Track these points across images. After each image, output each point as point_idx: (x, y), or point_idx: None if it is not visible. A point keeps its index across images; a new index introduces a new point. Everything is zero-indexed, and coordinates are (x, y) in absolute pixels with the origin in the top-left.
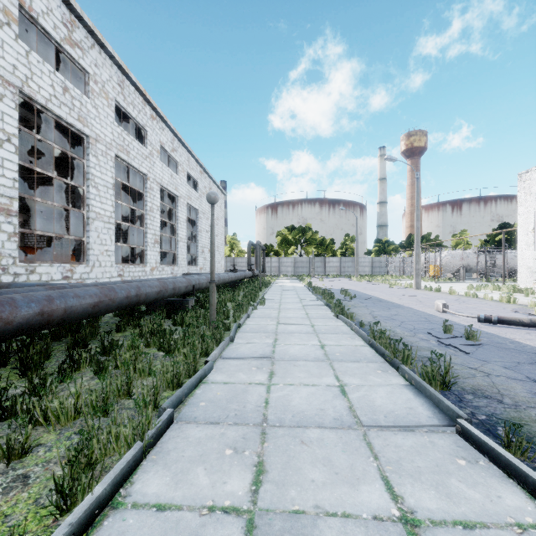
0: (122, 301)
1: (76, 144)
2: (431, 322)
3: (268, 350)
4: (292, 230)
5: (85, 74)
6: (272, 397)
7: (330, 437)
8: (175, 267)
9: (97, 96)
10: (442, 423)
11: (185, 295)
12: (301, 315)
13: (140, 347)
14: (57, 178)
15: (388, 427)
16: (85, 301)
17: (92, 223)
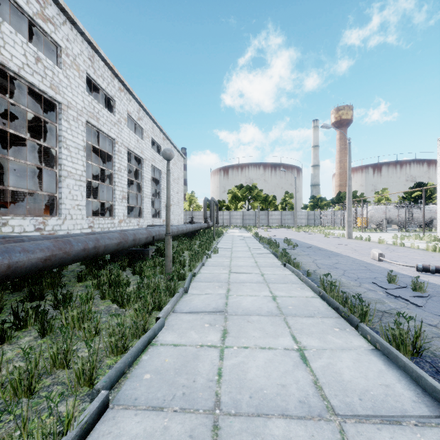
0: (79, 254)
1: (50, 110)
2: (372, 270)
3: (221, 303)
4: (241, 188)
5: (58, 47)
6: (226, 366)
7: (299, 435)
8: (141, 219)
9: (69, 68)
10: (434, 412)
11: (146, 245)
12: (251, 263)
13: (96, 298)
14: (30, 140)
15: (367, 417)
16: (35, 255)
17: (64, 180)
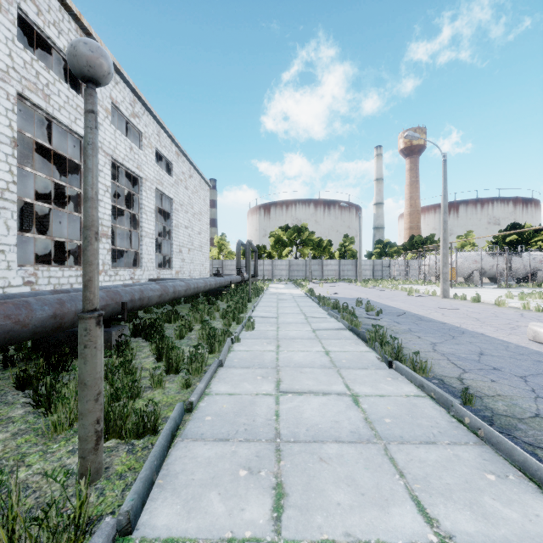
0: None
1: None
2: None
3: None
4: (287, 230)
5: None
6: None
7: None
8: (137, 270)
9: None
10: None
11: (108, 320)
12: (319, 357)
13: None
14: None
15: None
16: None
17: None
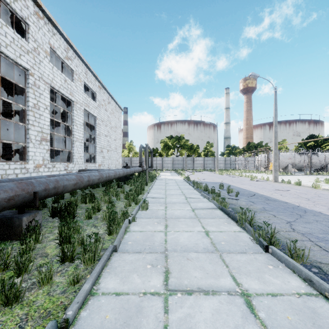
0: None
1: None
2: None
3: None
4: (171, 139)
5: None
6: None
7: None
8: (70, 164)
9: None
10: None
11: (22, 207)
12: (201, 238)
13: None
14: None
15: None
16: None
17: None
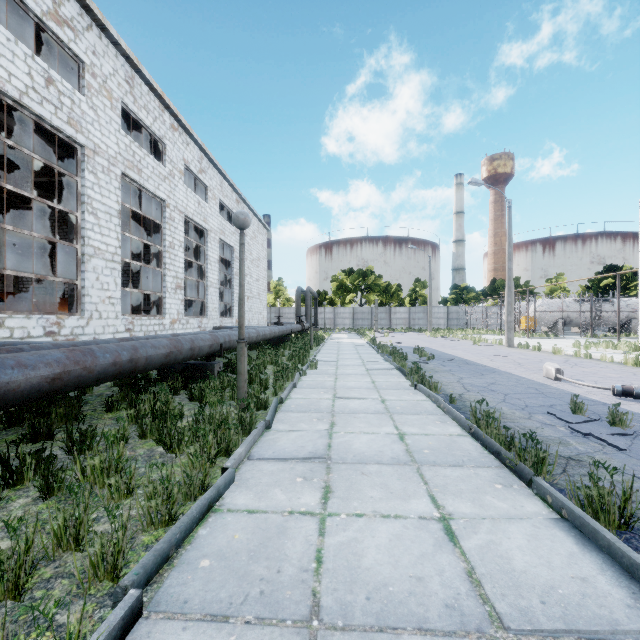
0: (106, 370)
1: (69, 157)
2: (546, 394)
3: (321, 444)
4: (351, 274)
5: (79, 63)
6: (328, 546)
7: None
8: (203, 319)
9: (96, 94)
10: None
11: (210, 356)
12: (366, 384)
13: (132, 437)
14: (37, 200)
15: (555, 633)
16: (37, 372)
17: (89, 261)
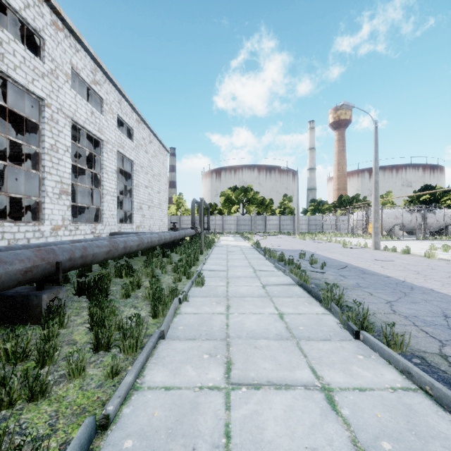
0: None
1: None
2: None
3: None
4: (235, 190)
5: None
6: None
7: None
8: (98, 225)
9: None
10: None
11: (41, 282)
12: (273, 322)
13: None
14: None
15: None
16: None
17: None
